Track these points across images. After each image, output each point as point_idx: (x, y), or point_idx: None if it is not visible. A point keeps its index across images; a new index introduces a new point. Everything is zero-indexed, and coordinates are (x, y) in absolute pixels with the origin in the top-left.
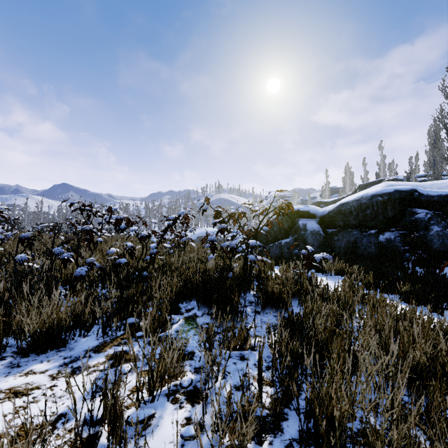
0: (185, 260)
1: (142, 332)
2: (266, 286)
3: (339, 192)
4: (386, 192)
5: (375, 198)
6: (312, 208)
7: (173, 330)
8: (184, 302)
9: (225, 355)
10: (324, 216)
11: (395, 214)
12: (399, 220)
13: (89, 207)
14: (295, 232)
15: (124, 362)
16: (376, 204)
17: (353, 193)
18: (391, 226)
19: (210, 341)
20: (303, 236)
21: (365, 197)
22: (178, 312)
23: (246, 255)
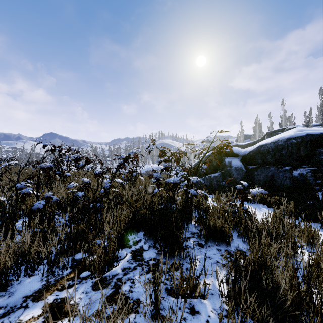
0: (135, 192)
1: (88, 271)
2: (208, 220)
3: (251, 138)
4: (299, 136)
5: (290, 140)
6: (235, 149)
7: (119, 268)
8: (132, 233)
9: (176, 322)
10: (245, 155)
11: (307, 154)
12: (310, 159)
13: (59, 148)
14: (222, 168)
15: (61, 316)
16: (291, 145)
17: (262, 138)
18: (303, 163)
19: (157, 294)
20: (229, 171)
21: (281, 139)
22: (126, 245)
23: (187, 189)
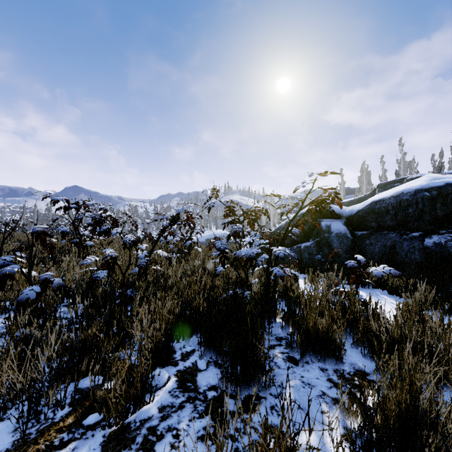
0: (188, 271)
1: (98, 414)
2: (305, 319)
3: (355, 193)
4: (434, 186)
5: (420, 193)
6: (336, 207)
7: (155, 406)
8: (181, 339)
9: None
10: (352, 216)
11: (446, 213)
12: (451, 221)
13: (77, 205)
14: (316, 235)
15: None
16: (422, 200)
17: (372, 193)
18: (440, 227)
19: None
20: (327, 239)
21: (407, 192)
22: (169, 360)
23: (268, 268)
